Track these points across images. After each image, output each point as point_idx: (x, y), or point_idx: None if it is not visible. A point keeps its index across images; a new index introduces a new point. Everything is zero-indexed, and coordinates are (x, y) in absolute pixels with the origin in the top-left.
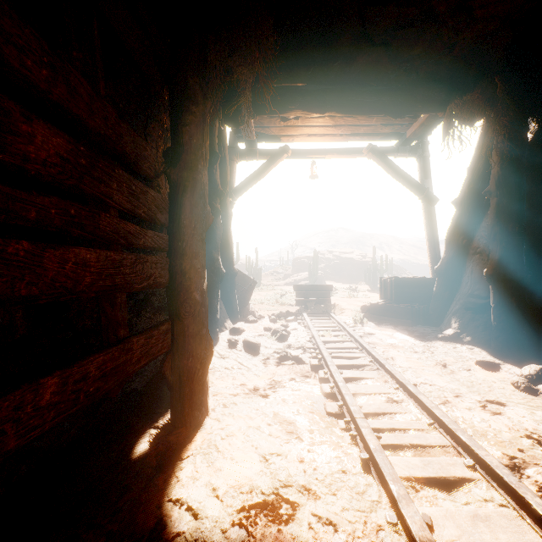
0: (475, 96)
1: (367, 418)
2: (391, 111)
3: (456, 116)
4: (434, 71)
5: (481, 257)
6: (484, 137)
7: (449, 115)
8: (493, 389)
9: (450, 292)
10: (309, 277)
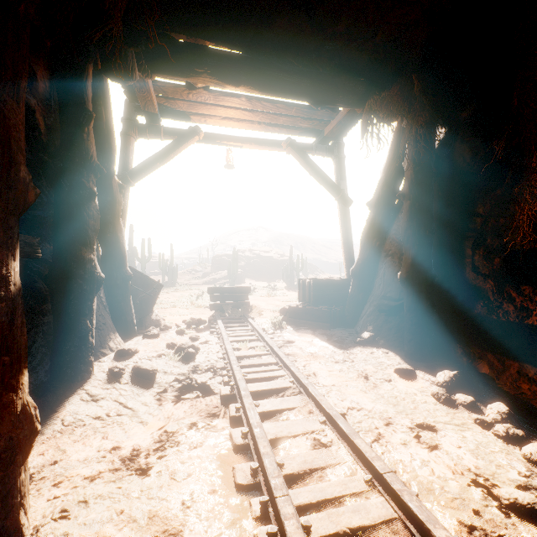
0: (394, 92)
1: (291, 483)
2: (312, 97)
3: (374, 113)
4: (355, 58)
5: (393, 260)
6: (397, 141)
7: (368, 111)
8: (417, 405)
9: (365, 293)
10: (229, 276)
